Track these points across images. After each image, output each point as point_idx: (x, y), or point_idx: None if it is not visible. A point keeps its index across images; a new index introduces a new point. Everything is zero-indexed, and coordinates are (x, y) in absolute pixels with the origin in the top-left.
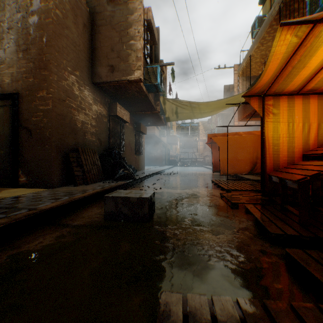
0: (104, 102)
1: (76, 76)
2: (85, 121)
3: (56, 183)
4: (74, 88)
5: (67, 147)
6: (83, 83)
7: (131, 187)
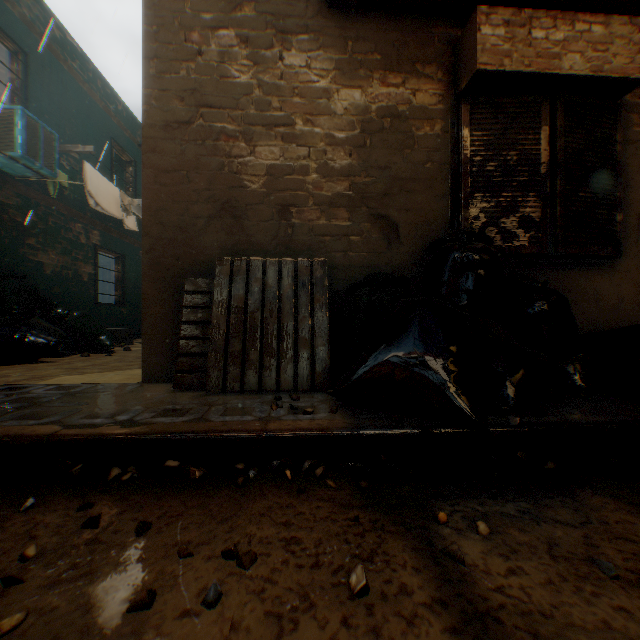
0: (417, 56)
1: (243, 25)
2: (289, 164)
3: (154, 369)
4: (233, 69)
5: (201, 262)
6: (275, 35)
7: (327, 483)
